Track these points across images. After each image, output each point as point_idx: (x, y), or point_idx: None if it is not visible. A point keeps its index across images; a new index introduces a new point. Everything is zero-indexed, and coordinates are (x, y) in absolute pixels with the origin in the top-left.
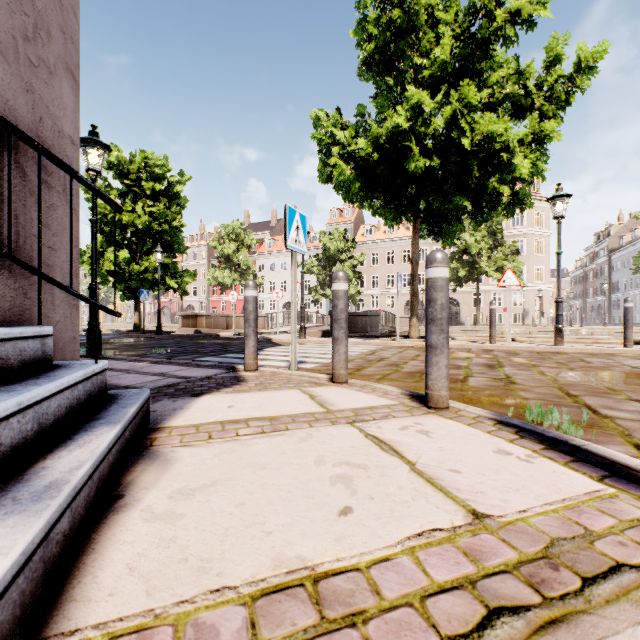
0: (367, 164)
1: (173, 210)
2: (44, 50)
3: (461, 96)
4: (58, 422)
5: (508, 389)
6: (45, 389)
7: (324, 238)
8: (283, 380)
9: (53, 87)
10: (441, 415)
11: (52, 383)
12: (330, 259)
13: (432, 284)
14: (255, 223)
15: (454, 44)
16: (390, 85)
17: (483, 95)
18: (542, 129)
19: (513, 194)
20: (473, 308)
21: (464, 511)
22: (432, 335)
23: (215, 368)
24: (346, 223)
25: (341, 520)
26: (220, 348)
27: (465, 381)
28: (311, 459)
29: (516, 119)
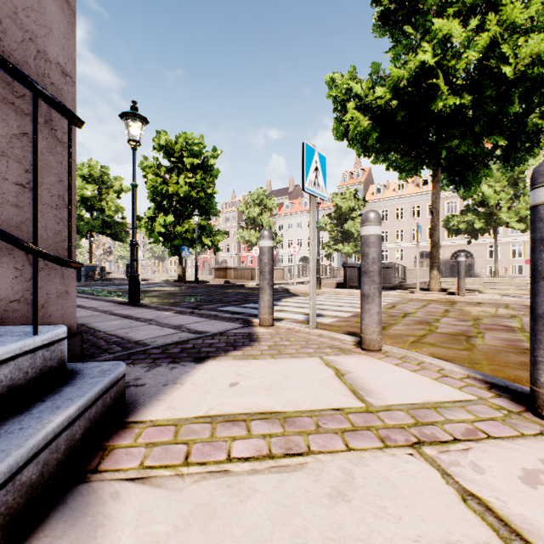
0: (385, 113)
1: (208, 180)
2: None
3: (501, 18)
4: None
5: None
6: None
7: (336, 198)
8: (300, 341)
9: None
10: None
11: None
12: (341, 217)
13: None
14: (276, 190)
15: None
16: (408, 33)
17: (532, 10)
18: None
19: None
20: (489, 260)
21: None
22: None
23: (231, 321)
24: (356, 184)
25: None
26: (242, 297)
27: None
28: None
29: None
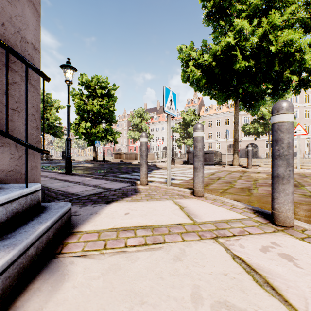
0: (209, 68)
1: (110, 103)
2: None
3: (269, 21)
4: None
5: None
6: None
7: (183, 114)
8: (162, 192)
9: (16, 7)
10: (291, 234)
11: None
12: (186, 124)
13: (279, 127)
14: (149, 108)
15: None
16: (221, 25)
17: (284, 17)
18: None
19: (300, 80)
20: (266, 149)
21: None
22: (279, 168)
23: (124, 182)
24: (194, 106)
25: None
26: (130, 170)
27: None
28: (187, 291)
29: (303, 33)
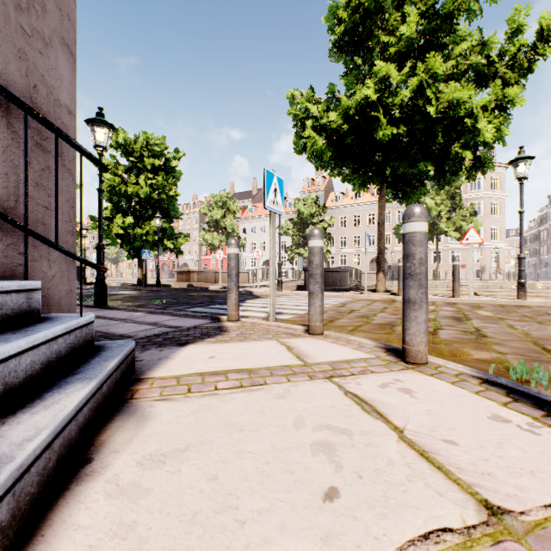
0: (338, 135)
1: (170, 182)
2: (39, 22)
3: (426, 67)
4: (31, 379)
5: (481, 342)
6: (13, 346)
7: (298, 204)
8: (262, 331)
9: (48, 58)
10: (421, 371)
11: (23, 339)
12: (303, 222)
13: (410, 239)
14: (239, 193)
15: (419, 21)
16: (358, 63)
17: (448, 65)
18: (505, 95)
19: (475, 158)
20: (433, 265)
21: (474, 502)
22: (410, 290)
23: (201, 318)
24: (317, 191)
25: (326, 508)
26: (208, 300)
27: (435, 334)
28: (290, 420)
29: (478, 88)
